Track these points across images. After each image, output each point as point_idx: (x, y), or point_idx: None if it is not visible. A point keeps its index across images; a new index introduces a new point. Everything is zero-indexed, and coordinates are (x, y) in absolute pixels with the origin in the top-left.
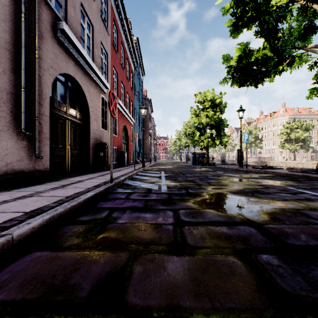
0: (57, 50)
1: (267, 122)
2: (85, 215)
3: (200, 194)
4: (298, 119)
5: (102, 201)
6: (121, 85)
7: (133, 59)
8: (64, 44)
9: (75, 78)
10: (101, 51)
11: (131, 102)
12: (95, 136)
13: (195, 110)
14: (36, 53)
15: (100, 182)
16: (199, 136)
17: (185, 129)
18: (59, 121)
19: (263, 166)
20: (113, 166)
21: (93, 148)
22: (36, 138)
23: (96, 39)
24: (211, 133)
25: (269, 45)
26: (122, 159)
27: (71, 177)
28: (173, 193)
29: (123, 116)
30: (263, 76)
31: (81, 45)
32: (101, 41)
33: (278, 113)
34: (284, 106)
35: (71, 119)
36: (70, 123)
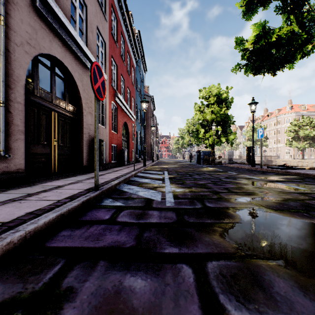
0: (36, 24)
1: (272, 120)
2: (3, 282)
3: (227, 212)
4: (307, 116)
5: (67, 230)
6: (122, 79)
7: (134, 53)
8: (46, 18)
9: (62, 62)
10: (97, 38)
11: (132, 98)
12: (89, 132)
13: (199, 106)
14: (0, 19)
15: (83, 189)
16: (204, 133)
17: (188, 127)
18: (42, 112)
19: (280, 166)
20: (111, 165)
21: (86, 145)
22: (1, 131)
23: (90, 22)
24: (216, 131)
25: (295, 19)
26: (122, 157)
27: (54, 179)
28: (184, 208)
29: (124, 111)
30: (283, 61)
31: (69, 23)
32: (97, 26)
33: (284, 110)
34: (290, 102)
35: (59, 110)
36: (58, 115)
